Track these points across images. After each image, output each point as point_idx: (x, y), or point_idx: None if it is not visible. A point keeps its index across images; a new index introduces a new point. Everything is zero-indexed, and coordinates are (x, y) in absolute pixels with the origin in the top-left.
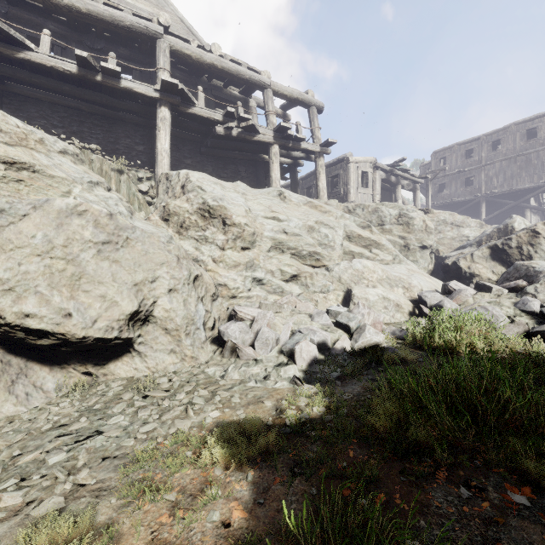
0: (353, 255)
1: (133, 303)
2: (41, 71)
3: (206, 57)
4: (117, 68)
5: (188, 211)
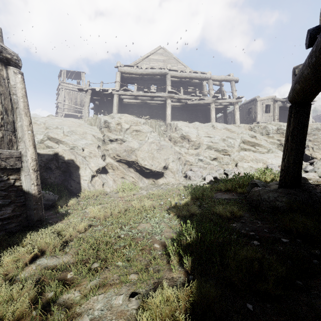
0: (245, 149)
1: (164, 164)
2: (133, 95)
3: (183, 75)
4: (154, 91)
5: (177, 137)
